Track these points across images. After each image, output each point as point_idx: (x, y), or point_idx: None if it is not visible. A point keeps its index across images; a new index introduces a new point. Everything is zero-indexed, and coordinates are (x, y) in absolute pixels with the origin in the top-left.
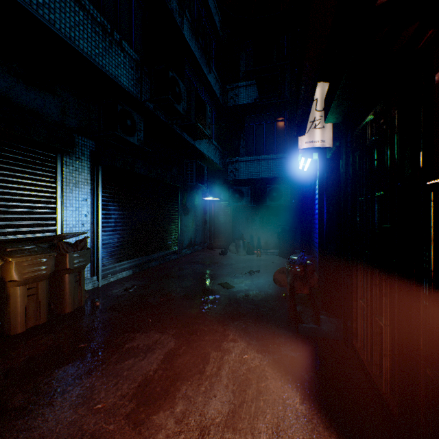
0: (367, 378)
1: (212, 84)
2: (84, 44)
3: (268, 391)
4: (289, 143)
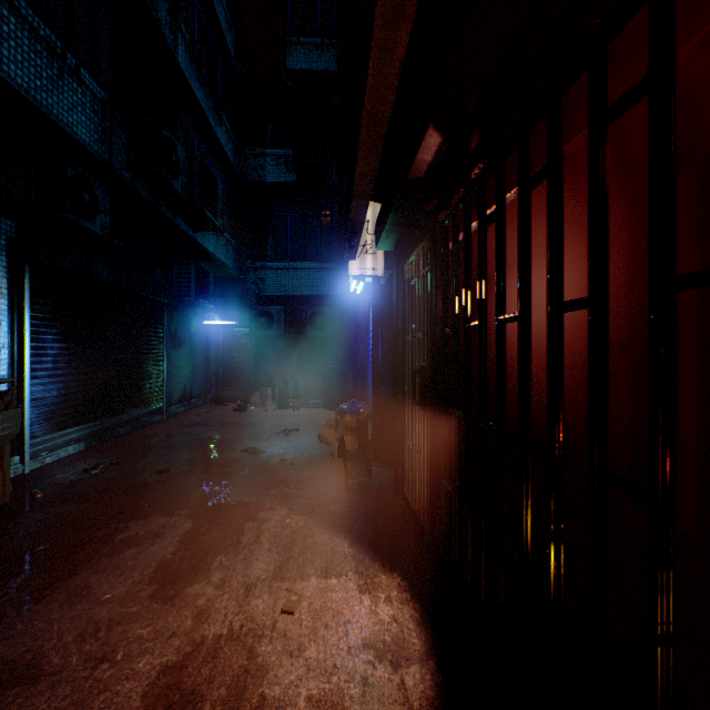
0: (412, 517)
1: (222, 141)
2: (18, 71)
3: (316, 544)
4: (339, 250)
